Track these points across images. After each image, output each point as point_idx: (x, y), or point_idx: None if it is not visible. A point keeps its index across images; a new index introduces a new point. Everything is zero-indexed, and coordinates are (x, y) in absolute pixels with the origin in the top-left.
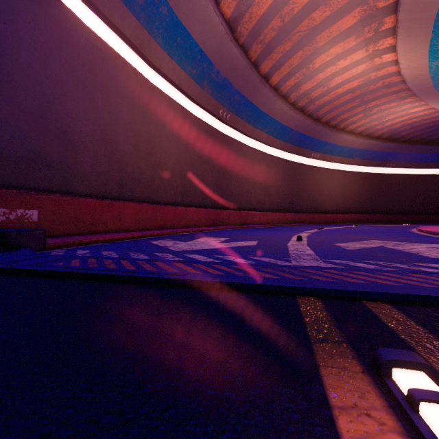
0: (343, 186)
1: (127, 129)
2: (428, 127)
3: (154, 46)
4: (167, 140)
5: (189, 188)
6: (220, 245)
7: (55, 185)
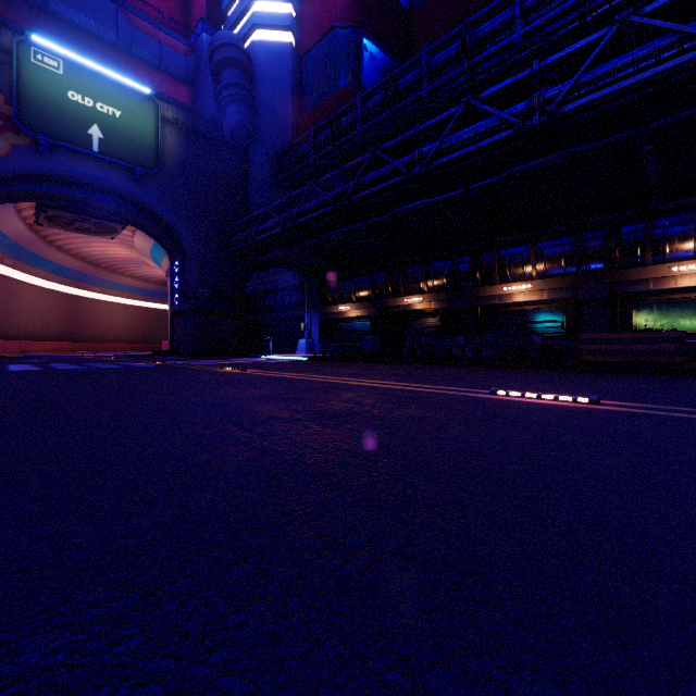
0: (125, 318)
1: None
2: None
3: None
4: None
5: None
6: None
7: None
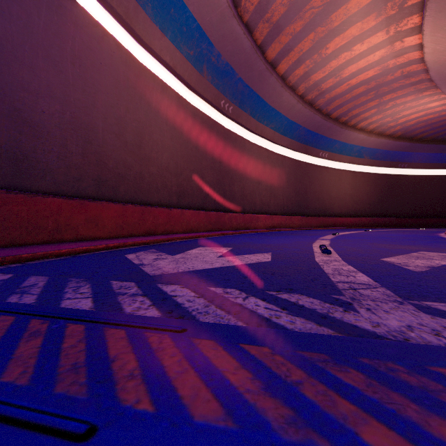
0: (352, 188)
1: (109, 114)
2: (444, 125)
3: (142, 17)
4: (160, 131)
5: (186, 187)
6: (220, 261)
7: (3, 179)
